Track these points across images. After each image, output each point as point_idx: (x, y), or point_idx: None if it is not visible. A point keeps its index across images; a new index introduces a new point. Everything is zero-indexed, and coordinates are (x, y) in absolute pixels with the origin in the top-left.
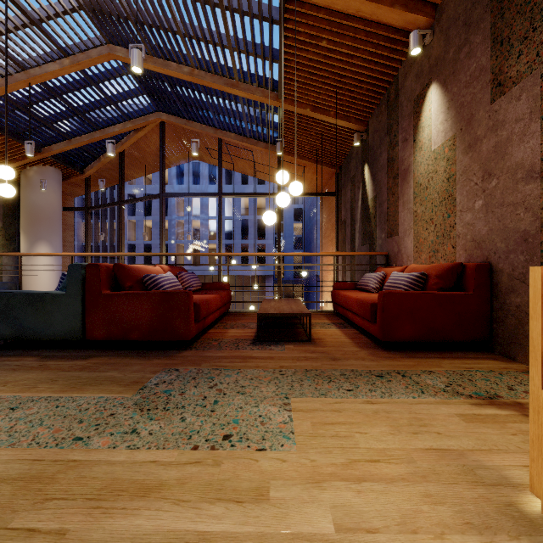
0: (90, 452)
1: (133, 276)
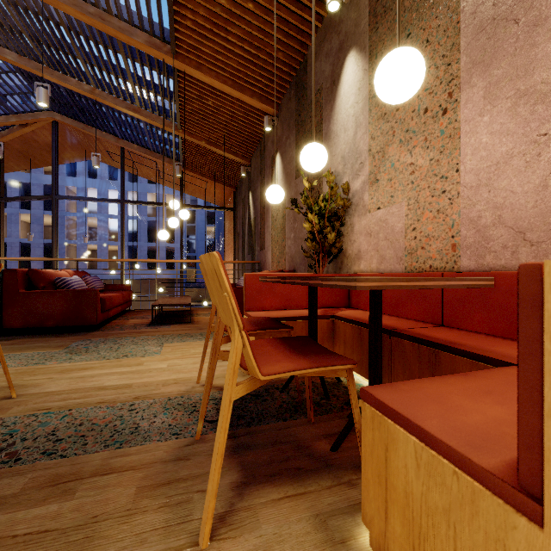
0: (48, 365)
1: (46, 278)
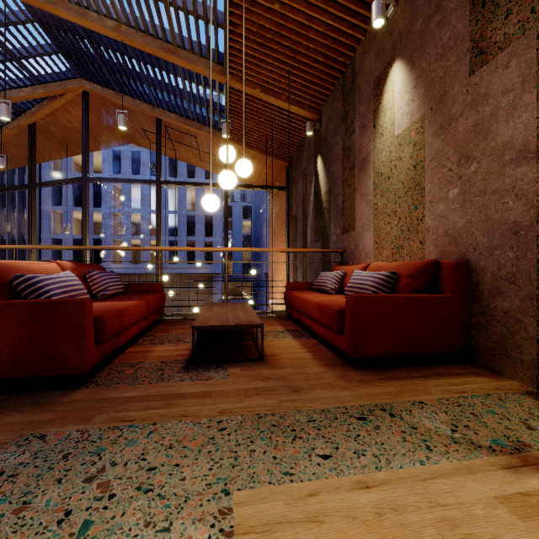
0: None
1: None
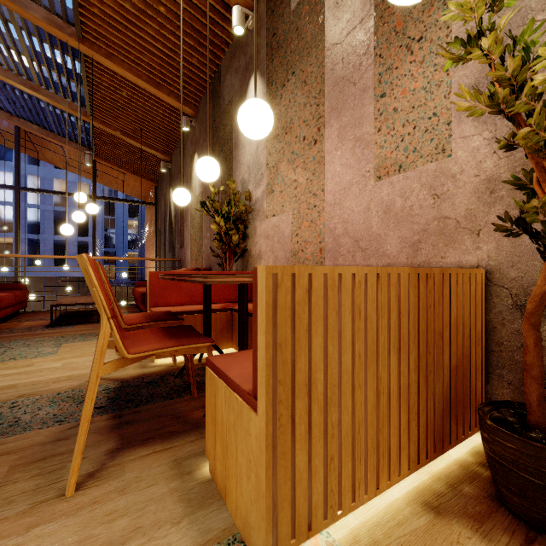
0: None
1: None
